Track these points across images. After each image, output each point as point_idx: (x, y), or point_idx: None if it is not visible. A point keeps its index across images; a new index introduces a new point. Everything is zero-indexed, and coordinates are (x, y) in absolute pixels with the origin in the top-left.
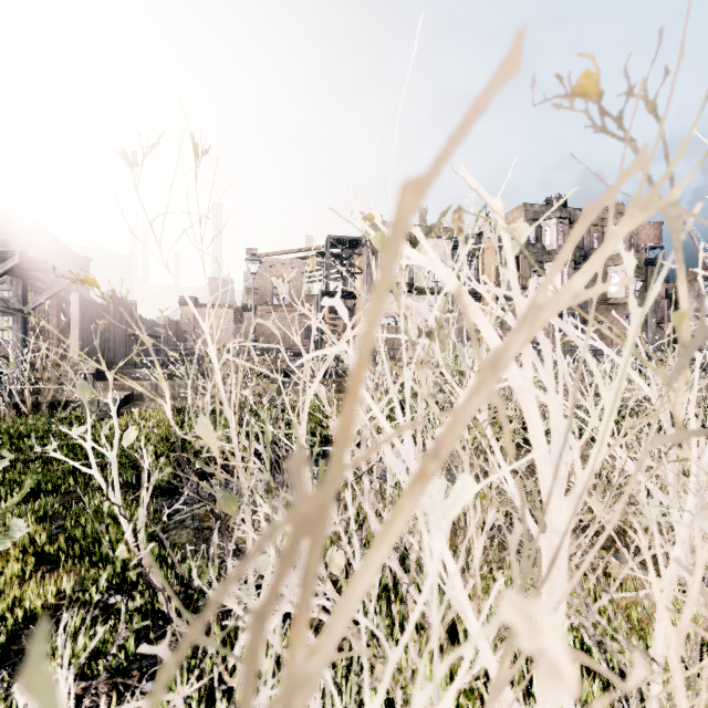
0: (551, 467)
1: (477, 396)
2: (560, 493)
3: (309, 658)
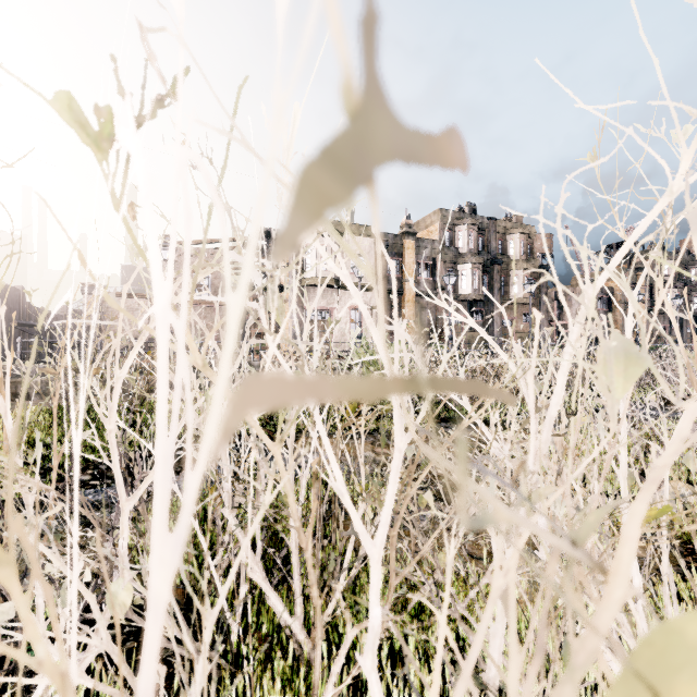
0: (165, 467)
1: None
2: (166, 525)
3: None
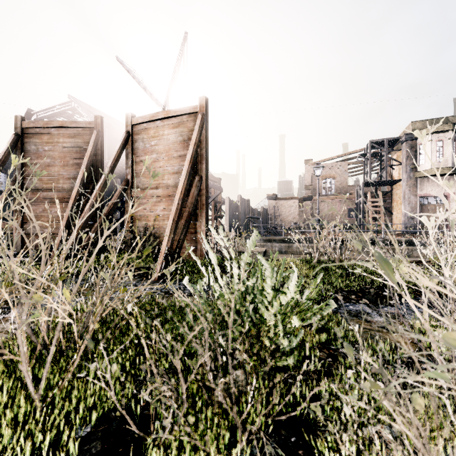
0: None
1: None
2: None
3: None
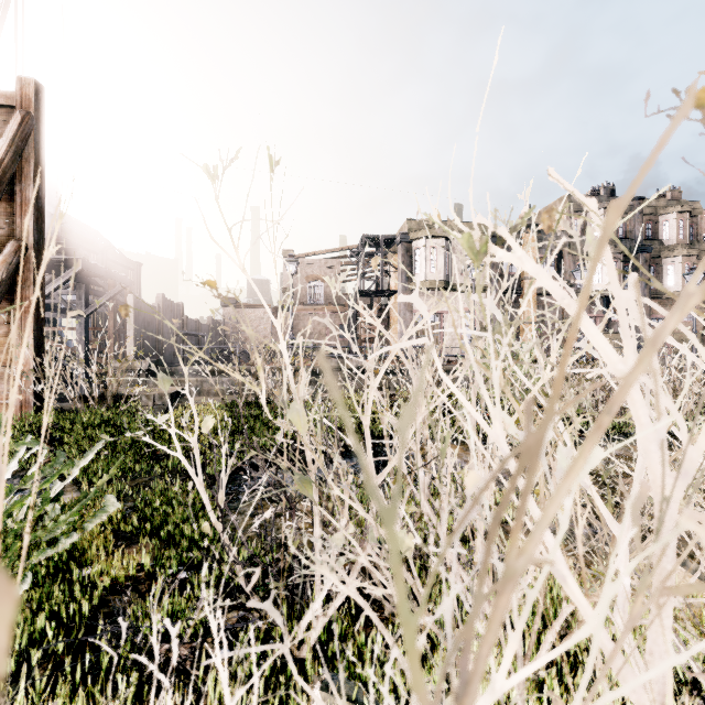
0: (657, 445)
1: (640, 366)
2: (667, 469)
3: (518, 557)
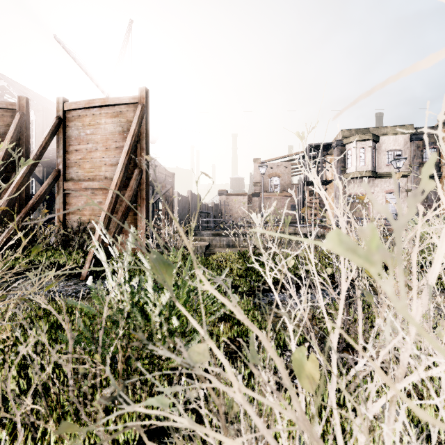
0: None
1: None
2: None
3: None
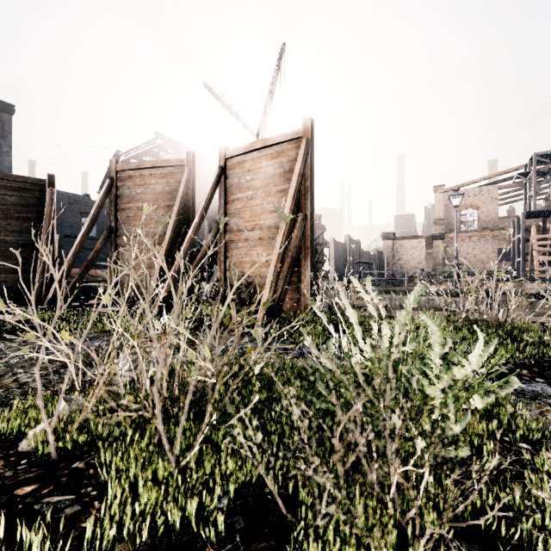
0: None
1: None
2: None
3: None
